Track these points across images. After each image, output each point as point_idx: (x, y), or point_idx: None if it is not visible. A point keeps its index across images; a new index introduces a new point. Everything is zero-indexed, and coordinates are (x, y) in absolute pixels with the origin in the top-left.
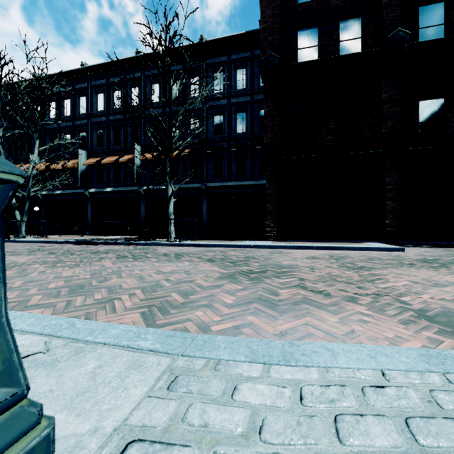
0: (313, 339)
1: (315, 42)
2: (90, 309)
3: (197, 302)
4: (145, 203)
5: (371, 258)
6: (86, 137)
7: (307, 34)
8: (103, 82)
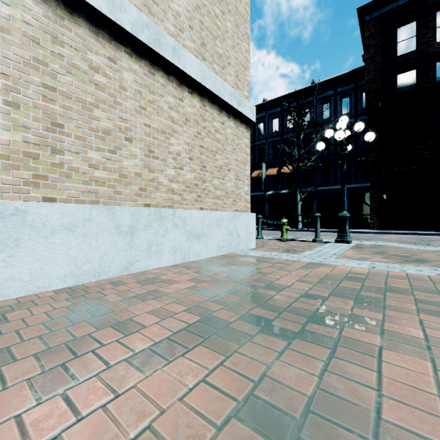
0: None
1: (413, 82)
2: None
3: None
4: (268, 203)
5: None
6: None
7: (406, 77)
8: None
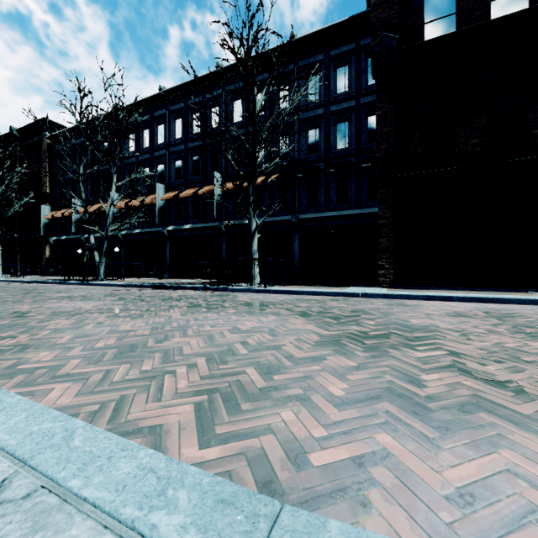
0: None
1: (451, 9)
2: (128, 389)
3: (285, 389)
4: (227, 241)
5: None
6: (164, 169)
7: None
8: (181, 106)
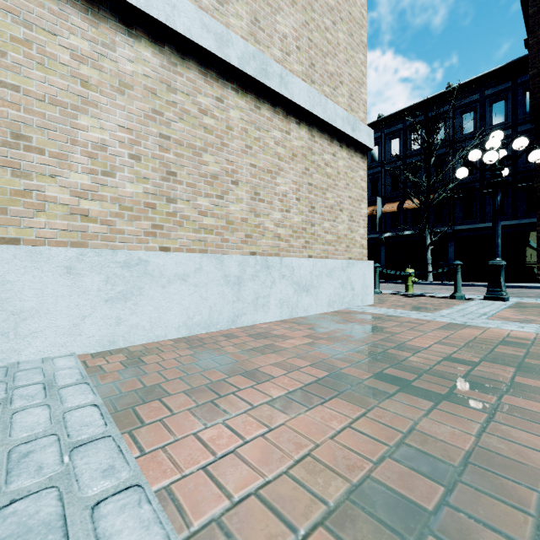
0: None
1: None
2: None
3: None
4: (385, 249)
5: None
6: None
7: None
8: None
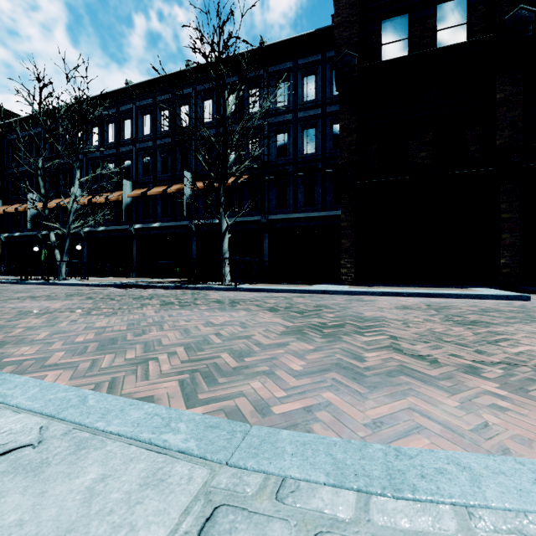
0: (424, 436)
1: (404, 35)
2: (117, 373)
3: (254, 367)
4: (197, 241)
5: (485, 309)
6: (131, 165)
7: (394, 25)
8: (149, 102)
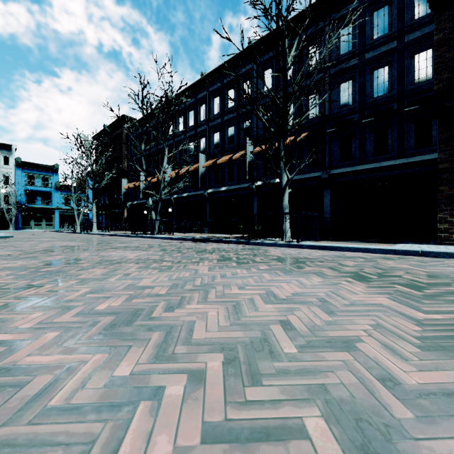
0: None
1: None
2: (46, 451)
3: None
4: (257, 200)
5: None
6: (205, 141)
7: None
8: (218, 85)
